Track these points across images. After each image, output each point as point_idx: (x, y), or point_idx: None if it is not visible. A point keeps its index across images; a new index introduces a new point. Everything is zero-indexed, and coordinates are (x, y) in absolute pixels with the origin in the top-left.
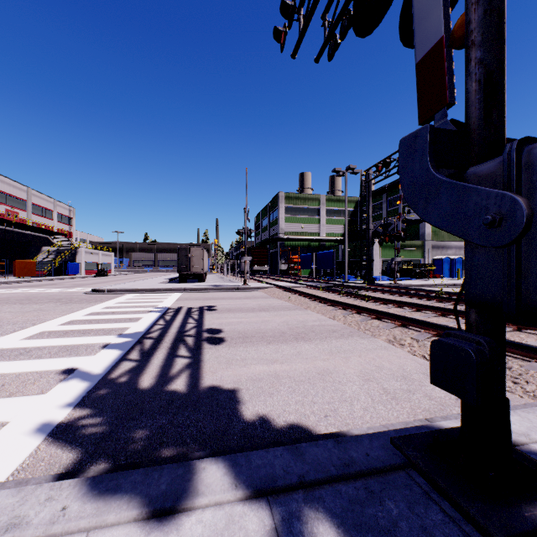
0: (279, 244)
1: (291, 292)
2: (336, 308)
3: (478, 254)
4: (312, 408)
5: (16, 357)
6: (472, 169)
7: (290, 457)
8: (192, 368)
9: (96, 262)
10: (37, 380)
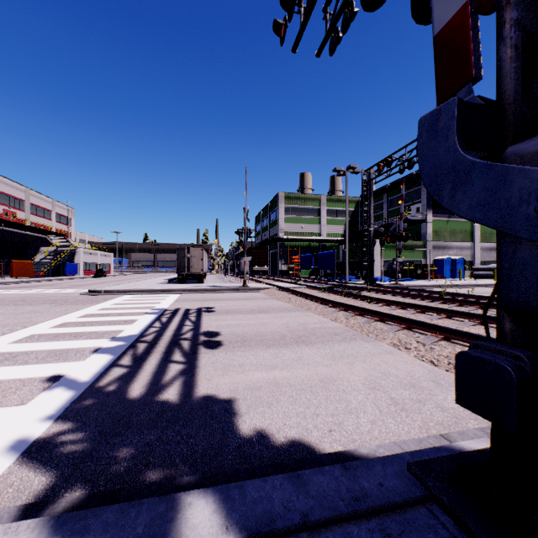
0: (279, 244)
1: (291, 293)
2: (337, 309)
3: (522, 251)
4: (315, 421)
5: (0, 363)
6: (513, 147)
7: (291, 488)
8: (186, 375)
9: (94, 262)
10: (19, 389)
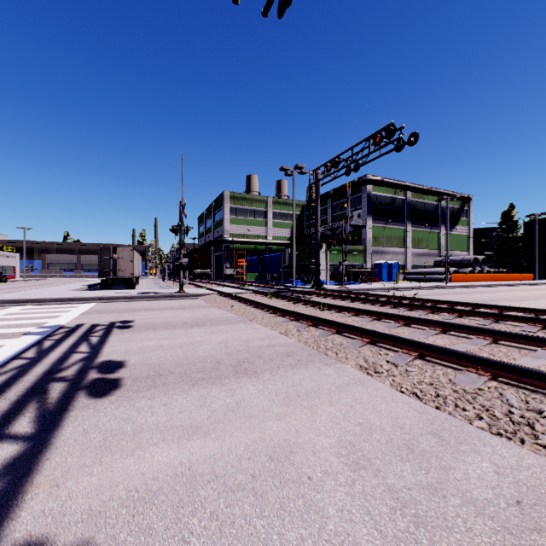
0: (224, 247)
1: (235, 299)
2: (287, 319)
3: None
4: None
5: None
6: None
7: None
8: (11, 476)
9: None
10: None
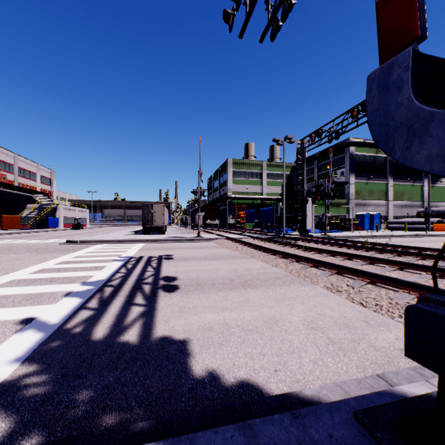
0: (228, 202)
1: (238, 242)
2: (277, 257)
3: None
4: (261, 361)
5: None
6: None
7: (242, 441)
8: (146, 317)
9: (73, 217)
10: None
